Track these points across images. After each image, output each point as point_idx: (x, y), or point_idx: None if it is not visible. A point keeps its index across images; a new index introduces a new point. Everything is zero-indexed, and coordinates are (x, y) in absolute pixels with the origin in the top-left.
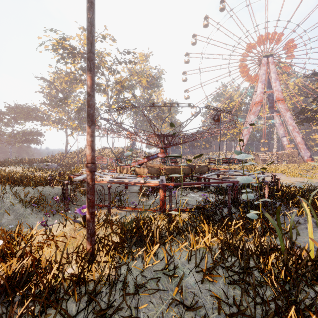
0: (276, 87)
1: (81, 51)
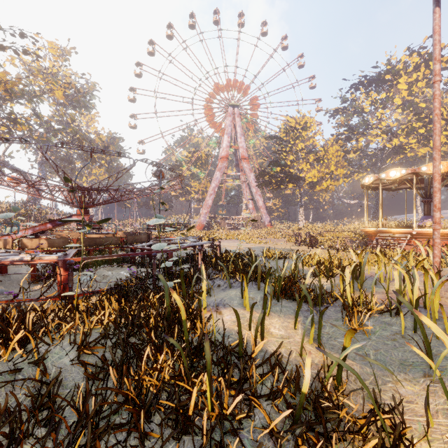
0: (241, 143)
1: None
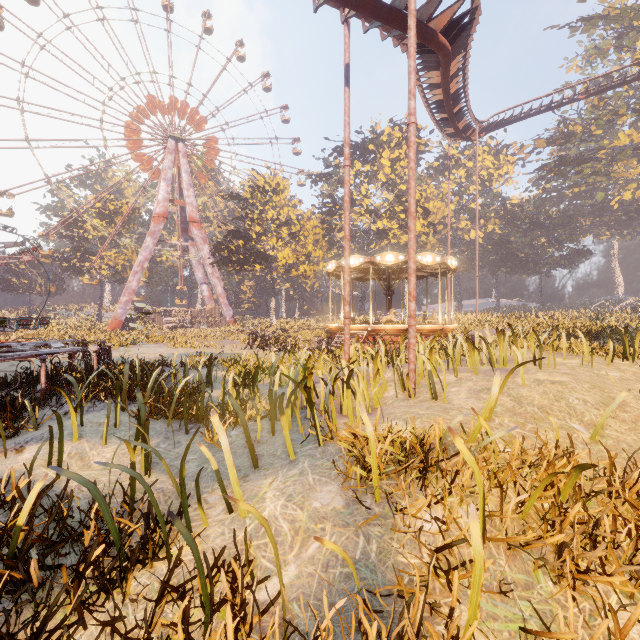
0: (190, 198)
1: None
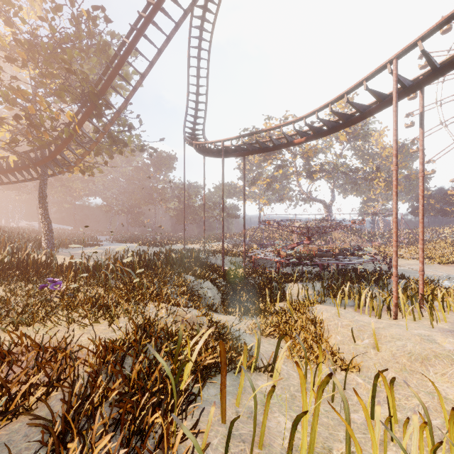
0: None
1: (267, 137)
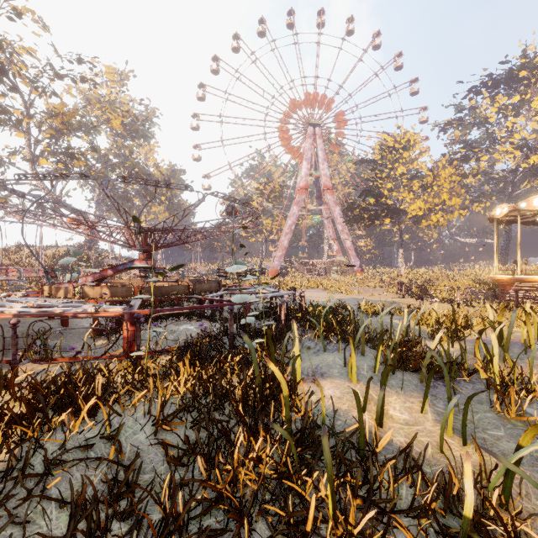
0: (324, 170)
1: None
